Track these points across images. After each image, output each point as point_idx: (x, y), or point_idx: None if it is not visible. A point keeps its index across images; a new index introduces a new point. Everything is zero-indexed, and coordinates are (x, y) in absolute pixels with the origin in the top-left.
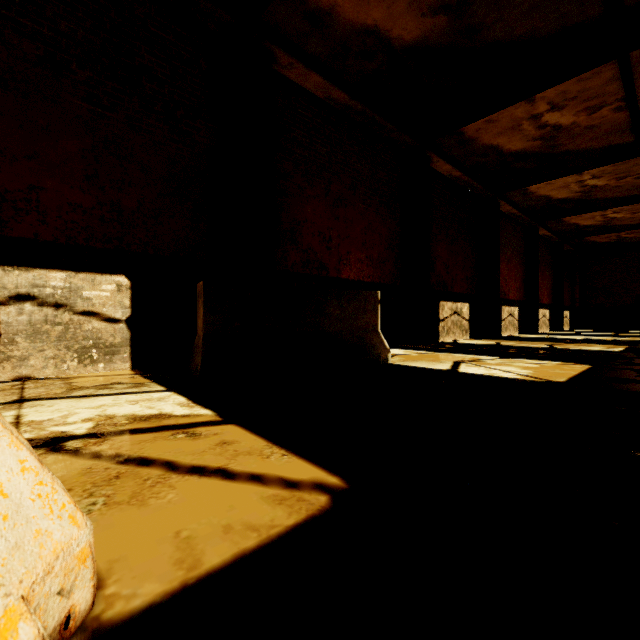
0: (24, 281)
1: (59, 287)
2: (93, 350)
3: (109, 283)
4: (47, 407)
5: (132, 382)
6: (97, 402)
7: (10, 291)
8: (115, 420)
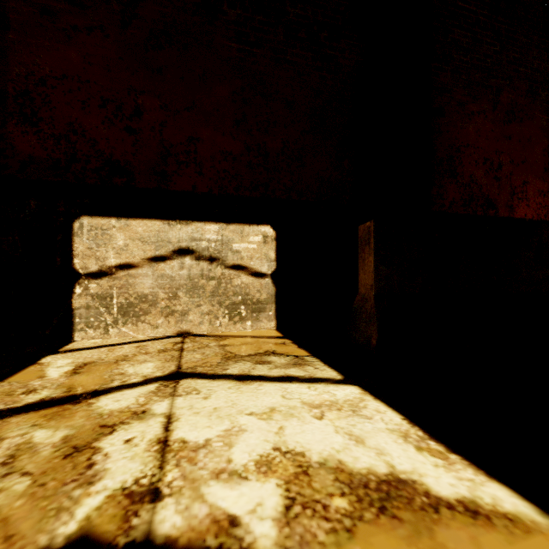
0: (184, 235)
1: (212, 240)
2: (241, 306)
3: (256, 234)
4: (203, 399)
5: (288, 353)
6: (262, 398)
7: (173, 245)
8: (316, 485)
